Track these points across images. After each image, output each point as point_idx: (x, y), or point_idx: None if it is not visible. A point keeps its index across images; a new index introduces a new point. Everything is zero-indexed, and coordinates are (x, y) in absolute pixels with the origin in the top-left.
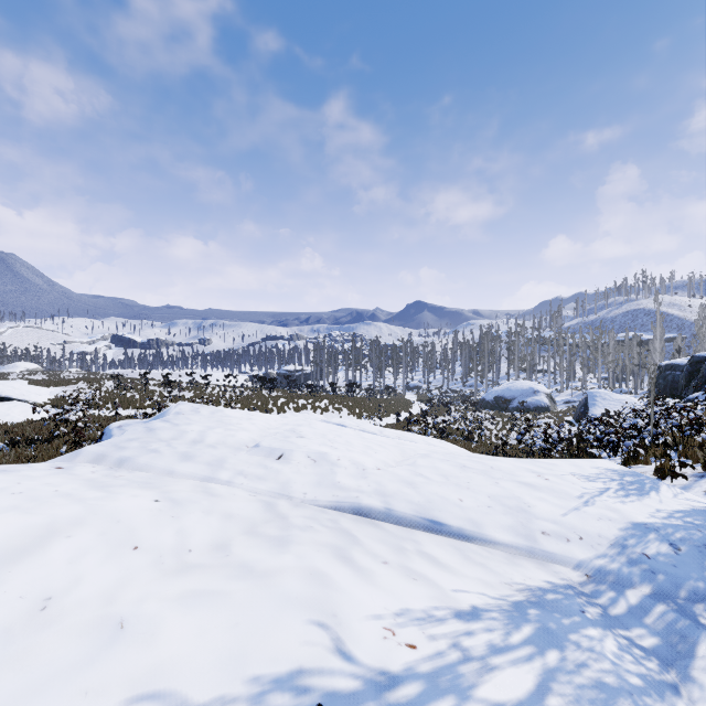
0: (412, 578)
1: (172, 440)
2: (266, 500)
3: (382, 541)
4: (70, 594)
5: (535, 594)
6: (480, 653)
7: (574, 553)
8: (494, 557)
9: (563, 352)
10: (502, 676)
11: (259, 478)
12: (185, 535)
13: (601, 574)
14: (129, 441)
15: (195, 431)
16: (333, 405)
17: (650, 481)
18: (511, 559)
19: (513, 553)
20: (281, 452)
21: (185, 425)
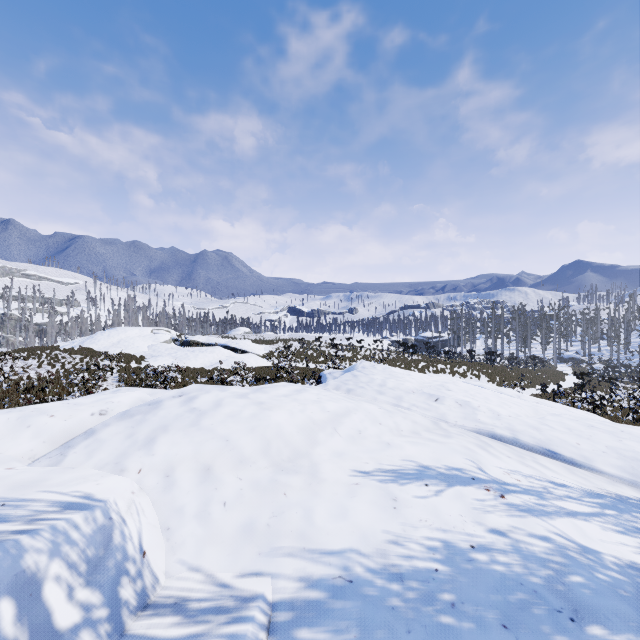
0: (525, 465)
1: (368, 383)
2: (432, 420)
3: (508, 451)
4: (365, 431)
5: (620, 497)
6: (559, 495)
7: None
8: (596, 478)
9: None
10: (569, 503)
11: (425, 409)
12: (398, 424)
13: None
14: (347, 381)
15: (379, 379)
16: (471, 371)
17: None
18: (611, 482)
19: (616, 481)
20: (437, 397)
21: (371, 375)
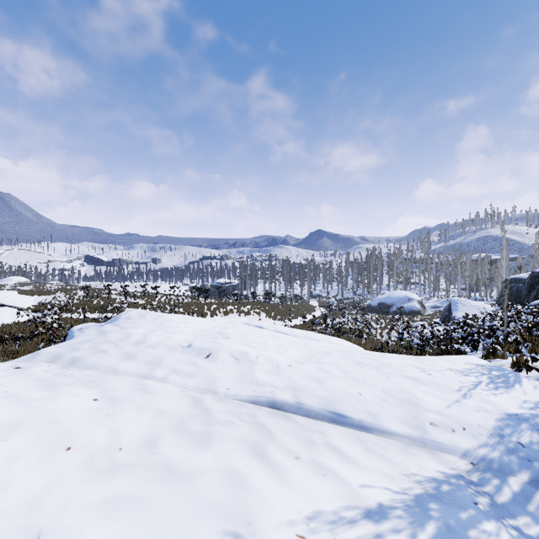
0: (321, 474)
1: (119, 342)
2: (194, 395)
3: (293, 434)
4: None
5: (431, 485)
6: None
7: (459, 442)
8: (391, 447)
9: (430, 269)
10: None
11: (190, 375)
12: (118, 433)
13: (485, 462)
14: (83, 343)
15: (139, 334)
16: (254, 310)
17: (513, 375)
18: (406, 449)
19: (407, 442)
20: (209, 352)
21: (132, 328)
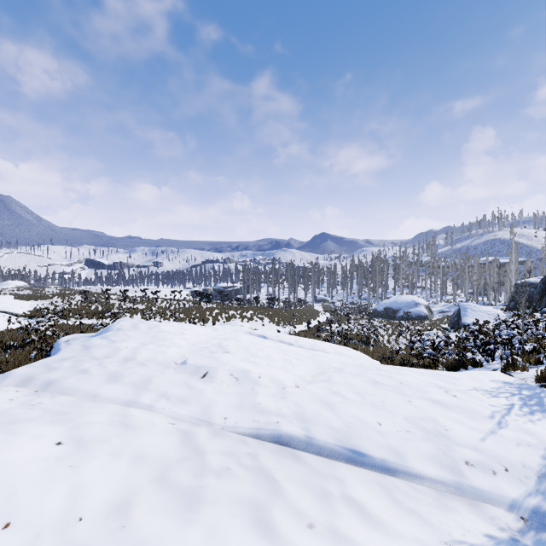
0: None
1: (105, 358)
2: (185, 429)
3: (304, 484)
4: None
5: None
6: None
7: (504, 489)
8: (423, 498)
9: (437, 272)
10: None
11: (182, 400)
12: (80, 494)
13: (537, 516)
14: (62, 361)
15: (129, 348)
16: (257, 315)
17: (545, 394)
18: (441, 500)
19: (440, 489)
20: (206, 370)
21: (122, 341)
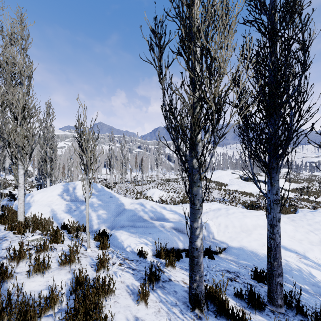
0: None
1: (309, 219)
2: None
3: None
4: None
5: None
6: None
7: None
8: None
9: None
10: None
11: None
12: (295, 235)
13: None
14: (297, 216)
15: (318, 219)
16: None
17: None
18: None
19: None
20: None
21: (317, 216)
